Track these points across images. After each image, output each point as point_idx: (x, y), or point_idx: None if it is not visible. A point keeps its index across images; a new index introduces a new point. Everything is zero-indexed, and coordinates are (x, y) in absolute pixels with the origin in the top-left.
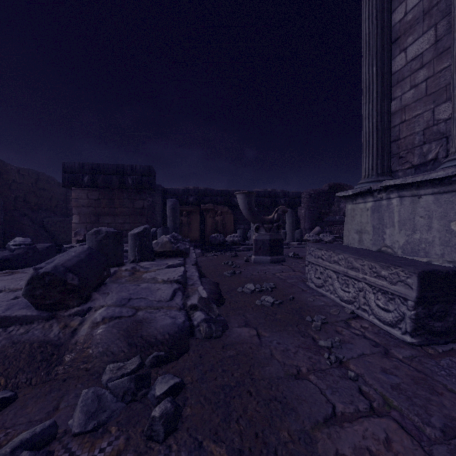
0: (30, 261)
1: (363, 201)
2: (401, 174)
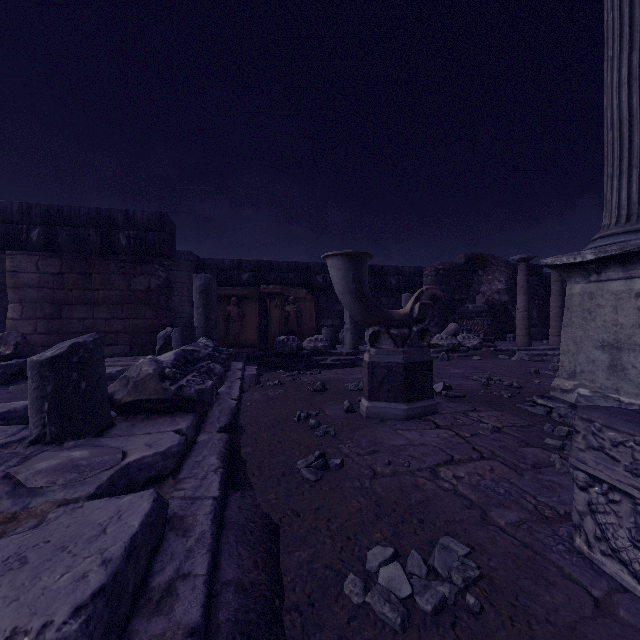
0: None
1: (621, 276)
2: None
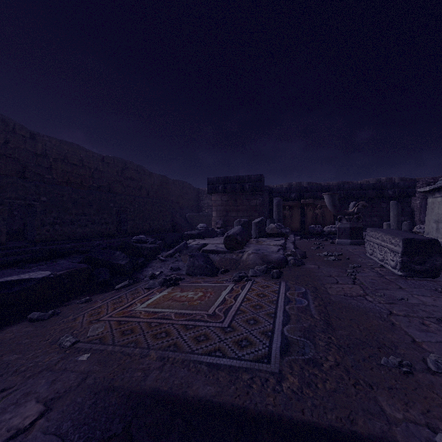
0: (207, 235)
1: (439, 196)
2: None
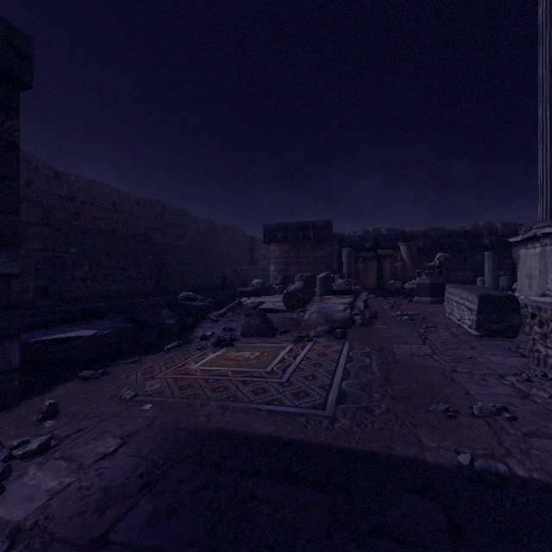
0: (264, 292)
1: (532, 247)
2: None
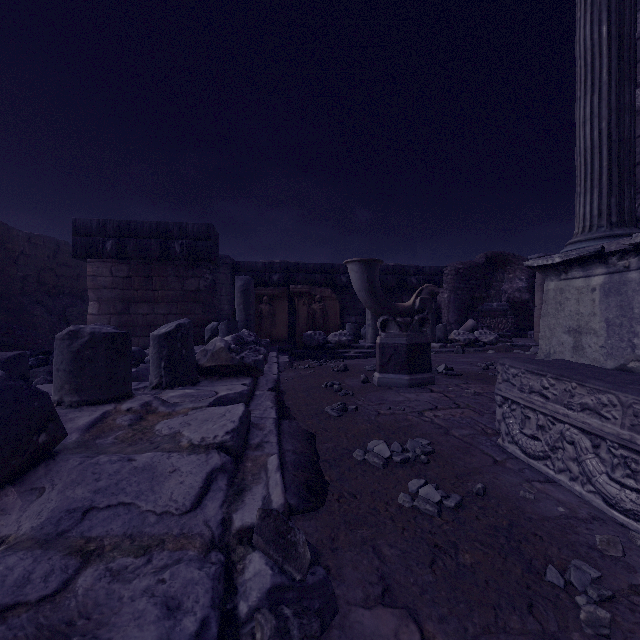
0: None
1: (582, 275)
2: None
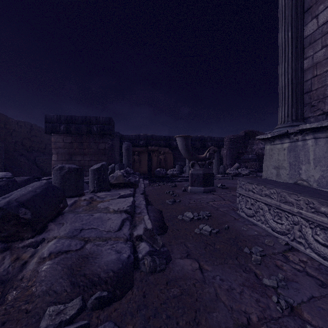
0: (10, 191)
1: (280, 143)
2: (313, 119)
